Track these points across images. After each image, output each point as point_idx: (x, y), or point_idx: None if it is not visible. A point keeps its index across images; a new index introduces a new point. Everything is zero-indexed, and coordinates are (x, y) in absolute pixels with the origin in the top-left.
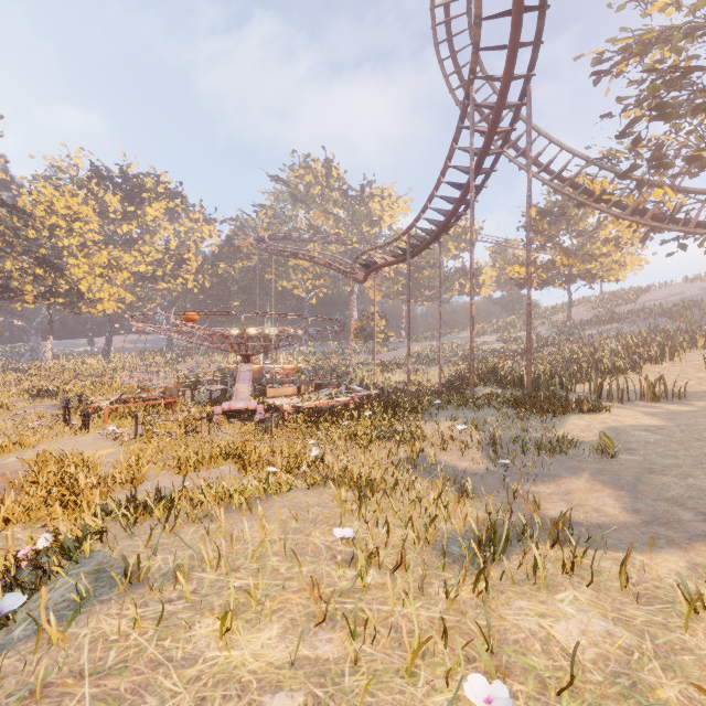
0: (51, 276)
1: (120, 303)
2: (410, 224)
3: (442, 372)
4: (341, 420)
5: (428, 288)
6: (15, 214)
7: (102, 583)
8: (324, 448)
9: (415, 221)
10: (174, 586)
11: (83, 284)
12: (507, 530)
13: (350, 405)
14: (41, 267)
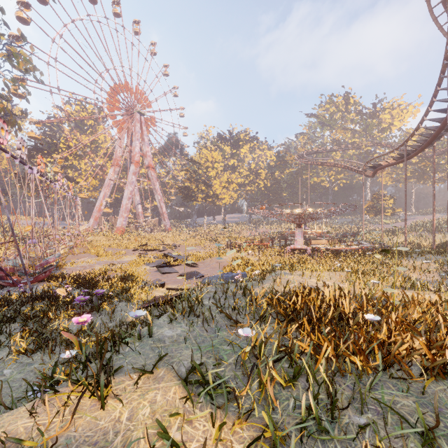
0: (207, 189)
1: (231, 199)
2: (406, 139)
3: (444, 237)
4: (352, 256)
5: (436, 172)
6: (195, 164)
7: (284, 273)
8: (343, 264)
9: (410, 136)
10: (302, 275)
11: (217, 191)
12: (413, 280)
13: (359, 250)
14: (204, 186)
